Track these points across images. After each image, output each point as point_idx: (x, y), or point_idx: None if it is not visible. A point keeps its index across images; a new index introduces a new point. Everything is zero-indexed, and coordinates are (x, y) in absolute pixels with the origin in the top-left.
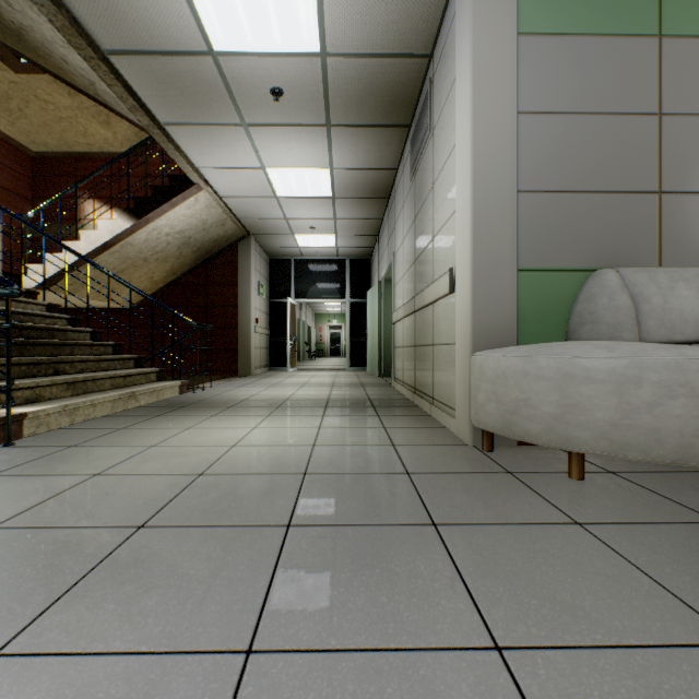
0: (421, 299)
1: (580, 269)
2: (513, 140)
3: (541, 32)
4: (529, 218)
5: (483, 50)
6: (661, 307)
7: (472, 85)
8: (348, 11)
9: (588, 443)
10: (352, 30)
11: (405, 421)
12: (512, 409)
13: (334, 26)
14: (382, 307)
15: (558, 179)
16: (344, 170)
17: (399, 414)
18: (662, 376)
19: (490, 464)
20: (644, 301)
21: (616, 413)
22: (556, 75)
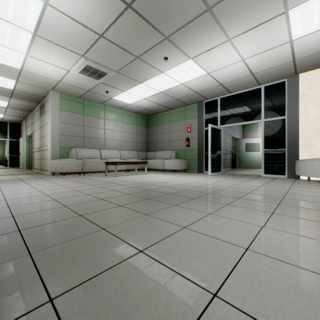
0: (42, 148)
1: (71, 147)
2: (59, 127)
3: (64, 110)
4: (62, 139)
5: (53, 112)
6: (80, 154)
7: (51, 117)
8: (23, 88)
9: (65, 171)
10: (24, 90)
11: (38, 174)
12: (56, 168)
13: (19, 88)
14: (28, 145)
15: (67, 133)
16: (14, 104)
17: (36, 174)
18: (72, 162)
19: (53, 176)
20: (78, 153)
21: (67, 167)
22: (67, 117)
